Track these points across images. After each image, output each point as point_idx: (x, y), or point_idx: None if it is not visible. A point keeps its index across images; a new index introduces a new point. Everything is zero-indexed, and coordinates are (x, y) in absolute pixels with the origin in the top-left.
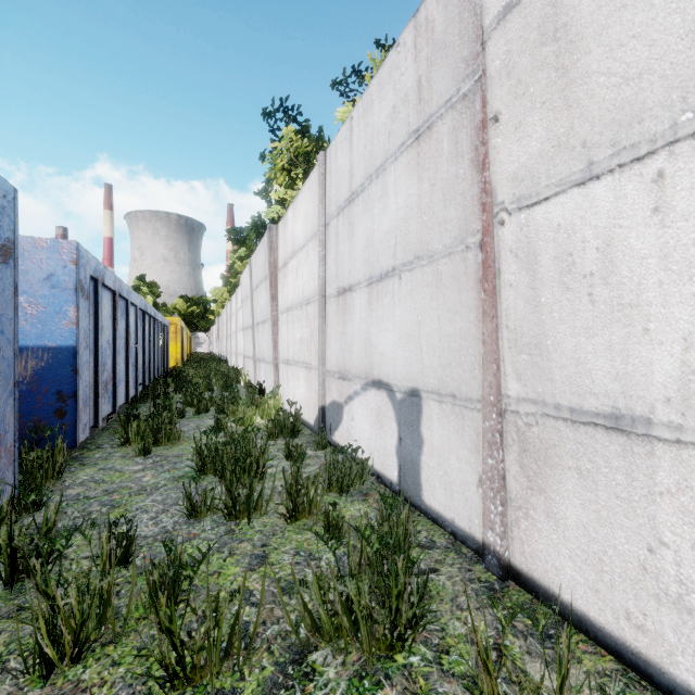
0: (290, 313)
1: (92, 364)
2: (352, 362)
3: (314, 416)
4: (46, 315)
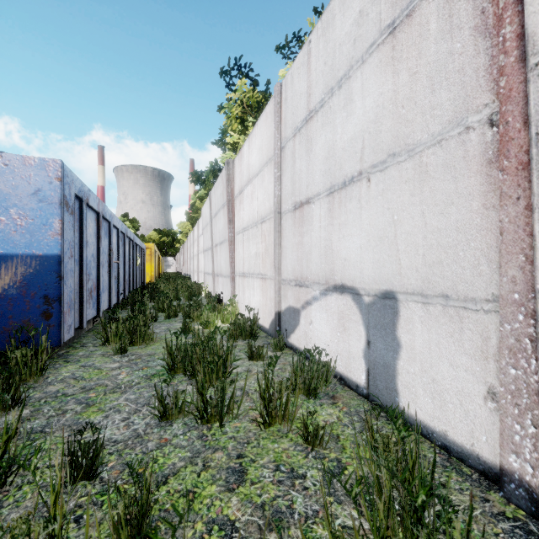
0: (245, 232)
1: (78, 273)
2: (310, 269)
3: (269, 320)
4: (33, 226)
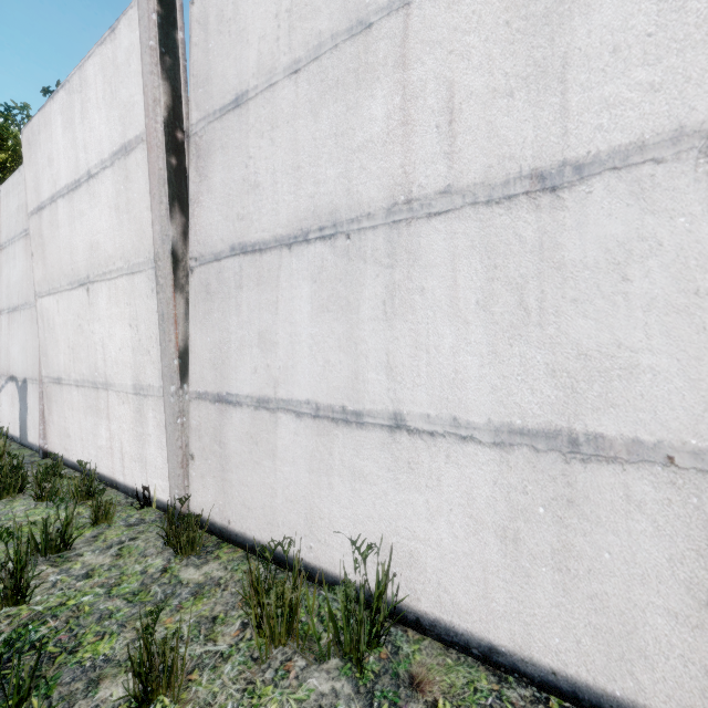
0: None
1: None
2: (1, 365)
3: None
4: None
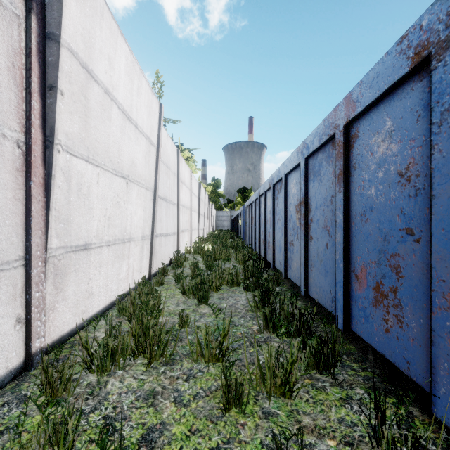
0: None
1: None
2: None
3: None
4: None
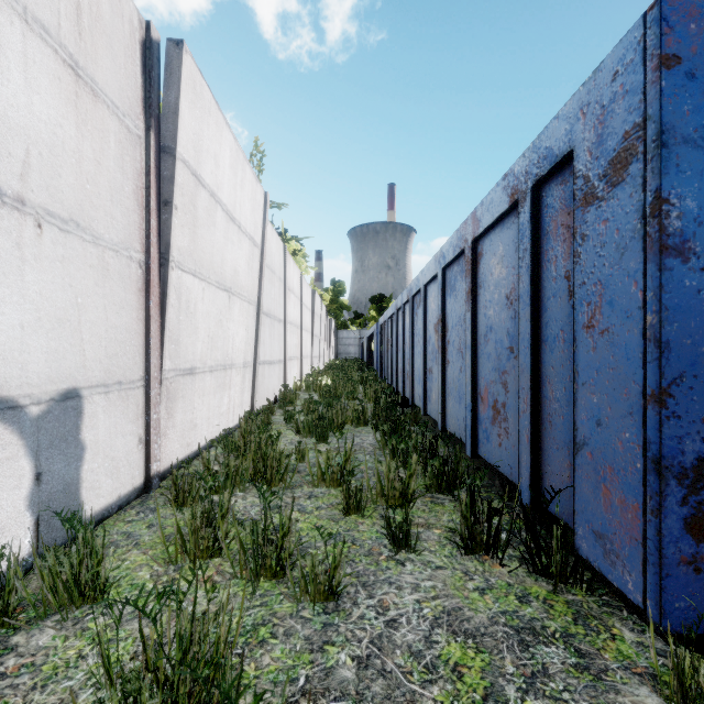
0: None
1: None
2: None
3: None
4: None
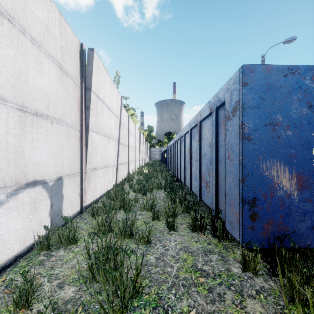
0: None
1: None
2: None
3: None
4: None
